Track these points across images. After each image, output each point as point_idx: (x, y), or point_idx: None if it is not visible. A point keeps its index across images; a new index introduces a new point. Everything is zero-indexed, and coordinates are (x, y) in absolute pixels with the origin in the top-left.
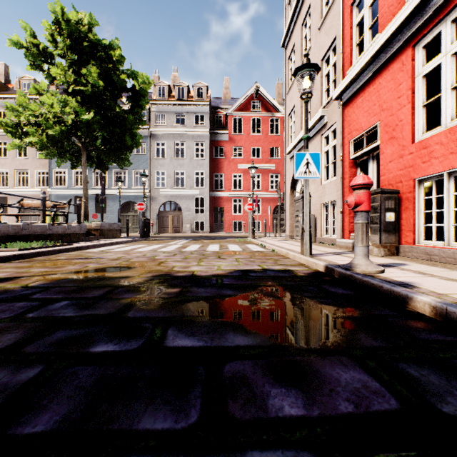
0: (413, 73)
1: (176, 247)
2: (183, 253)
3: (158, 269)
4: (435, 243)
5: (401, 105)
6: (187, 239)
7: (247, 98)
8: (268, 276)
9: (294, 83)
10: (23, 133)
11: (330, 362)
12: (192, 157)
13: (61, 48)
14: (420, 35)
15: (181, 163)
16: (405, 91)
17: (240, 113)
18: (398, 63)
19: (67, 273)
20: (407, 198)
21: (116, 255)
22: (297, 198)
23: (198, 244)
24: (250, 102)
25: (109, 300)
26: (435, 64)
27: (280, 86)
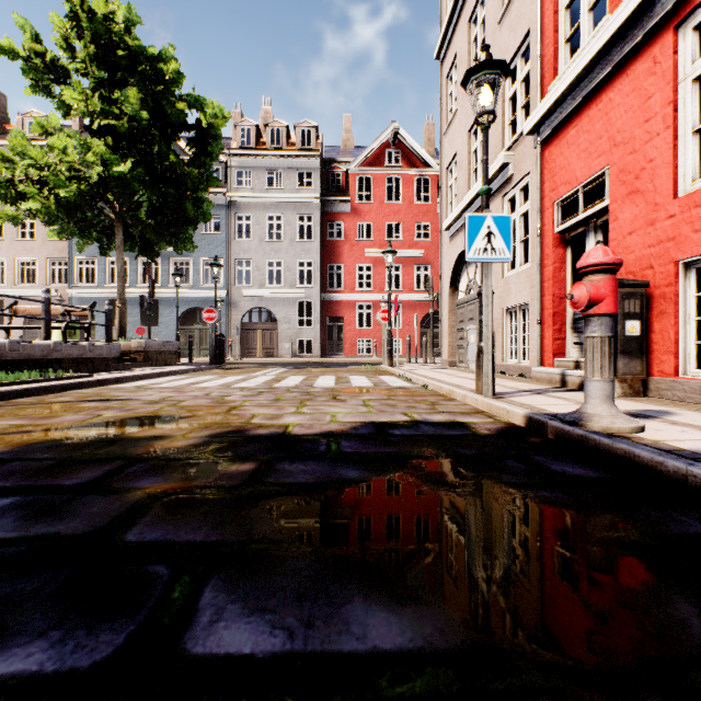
0: (675, 75)
1: (265, 380)
2: (273, 391)
3: (223, 421)
4: None
5: (652, 133)
6: (284, 367)
7: (380, 145)
8: (423, 436)
9: (456, 116)
10: (19, 195)
11: None
12: (293, 238)
13: (82, 60)
14: (689, 6)
15: (275, 247)
16: (660, 109)
17: (370, 170)
18: (645, 61)
19: (55, 430)
20: (663, 296)
21: (158, 395)
22: (461, 302)
23: (300, 375)
24: (385, 152)
25: (104, 493)
26: None
27: (431, 127)
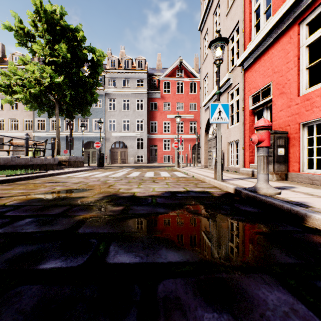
0: (299, 44)
1: (123, 174)
2: (127, 178)
3: (107, 191)
4: (316, 171)
5: (289, 68)
6: (131, 168)
7: (173, 68)
8: (191, 196)
9: (208, 56)
10: (13, 91)
11: (254, 280)
12: (134, 110)
13: (40, 31)
14: (304, 15)
15: (126, 114)
16: (292, 58)
17: (169, 79)
18: (286, 37)
19: (38, 194)
20: (294, 138)
21: (77, 180)
22: (210, 139)
23: (138, 171)
24: (176, 71)
25: (66, 217)
26: (316, 37)
27: (197, 59)
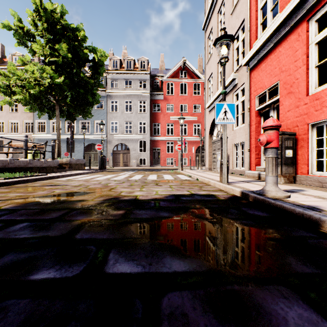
0: (307, 41)
1: (125, 176)
2: (129, 181)
3: (108, 194)
4: (326, 173)
5: (297, 67)
6: (133, 171)
7: (177, 68)
8: (196, 200)
9: (212, 56)
10: (12, 92)
11: (270, 293)
12: (137, 111)
13: (40, 30)
14: (313, 11)
15: (129, 115)
16: (301, 56)
17: (172, 80)
18: (294, 34)
19: (36, 197)
20: (302, 139)
21: (78, 183)
22: (214, 141)
23: (141, 174)
24: (179, 71)
25: (63, 221)
26: (326, 33)
27: (201, 60)
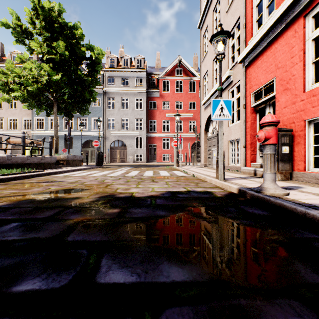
0: (304, 37)
1: (121, 173)
2: (125, 178)
3: (104, 191)
4: None
5: (294, 63)
6: (130, 167)
7: (173, 66)
8: (192, 197)
9: (207, 54)
10: (10, 89)
11: (282, 310)
12: (133, 108)
13: (38, 28)
14: (310, 7)
15: (125, 112)
16: (298, 52)
17: (168, 77)
18: (291, 31)
19: (30, 195)
20: (299, 135)
21: (74, 179)
22: (209, 137)
23: (137, 170)
24: (175, 69)
25: (56, 221)
26: None
27: (196, 58)
